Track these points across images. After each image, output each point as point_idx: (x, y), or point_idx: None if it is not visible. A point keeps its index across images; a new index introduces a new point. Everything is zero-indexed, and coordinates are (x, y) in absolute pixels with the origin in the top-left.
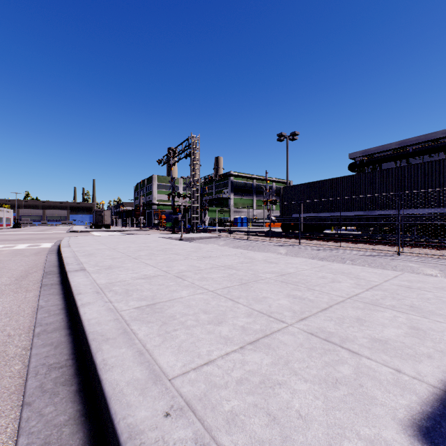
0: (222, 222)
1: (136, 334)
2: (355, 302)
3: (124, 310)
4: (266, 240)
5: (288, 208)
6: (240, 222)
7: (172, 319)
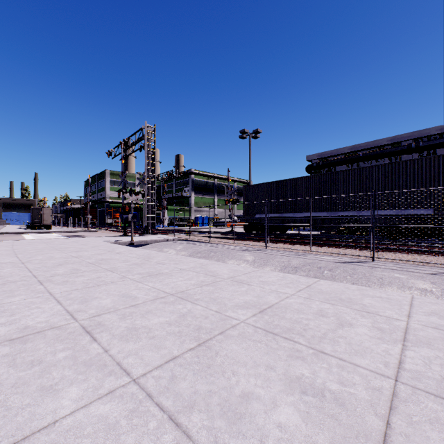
0: (181, 223)
1: None
2: (419, 397)
3: None
4: (229, 243)
5: (252, 208)
6: (201, 223)
7: None
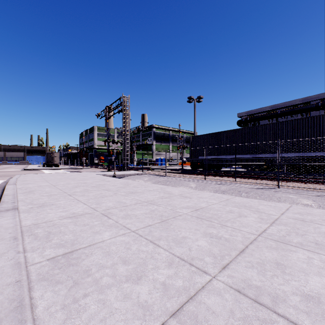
0: (146, 162)
1: (35, 306)
2: (266, 240)
3: (35, 263)
4: (180, 176)
5: (196, 152)
6: (160, 162)
7: (86, 275)
